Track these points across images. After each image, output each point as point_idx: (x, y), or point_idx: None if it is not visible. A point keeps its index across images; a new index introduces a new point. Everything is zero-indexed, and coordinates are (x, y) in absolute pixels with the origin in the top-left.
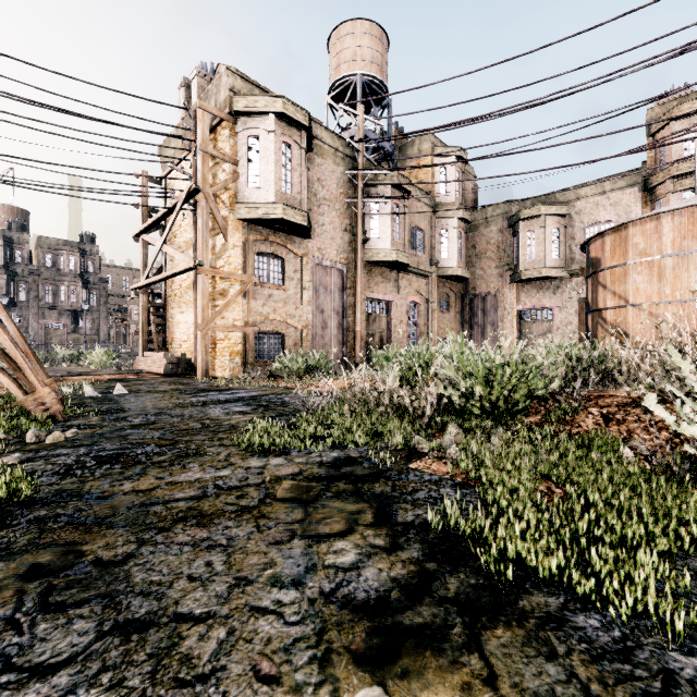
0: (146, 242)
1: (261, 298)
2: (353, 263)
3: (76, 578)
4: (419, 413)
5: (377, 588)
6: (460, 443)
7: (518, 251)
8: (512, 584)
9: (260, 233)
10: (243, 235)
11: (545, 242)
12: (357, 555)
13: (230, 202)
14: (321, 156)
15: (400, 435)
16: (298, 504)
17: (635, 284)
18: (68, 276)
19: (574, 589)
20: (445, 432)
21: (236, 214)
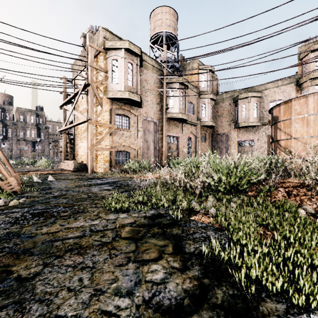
0: (65, 109)
1: (118, 135)
2: (161, 119)
3: (3, 290)
4: (194, 190)
5: (176, 297)
6: (215, 206)
7: (238, 113)
8: (254, 294)
9: (118, 105)
10: (110, 106)
11: (250, 109)
12: (164, 274)
13: (104, 90)
14: (146, 69)
15: (185, 202)
16: (133, 241)
17: (295, 128)
18: (30, 125)
19: (290, 298)
20: (207, 200)
21: (107, 95)
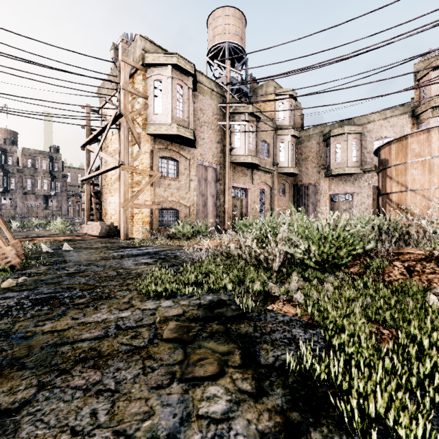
0: (89, 150)
1: (163, 187)
2: (223, 163)
3: None
4: (271, 265)
5: None
6: (301, 288)
7: (330, 156)
8: None
9: (162, 144)
10: (151, 145)
11: (347, 150)
12: (228, 403)
13: (142, 123)
14: (202, 94)
15: (258, 282)
16: (180, 345)
17: (412, 176)
18: (41, 173)
19: None
20: (290, 280)
21: (147, 131)
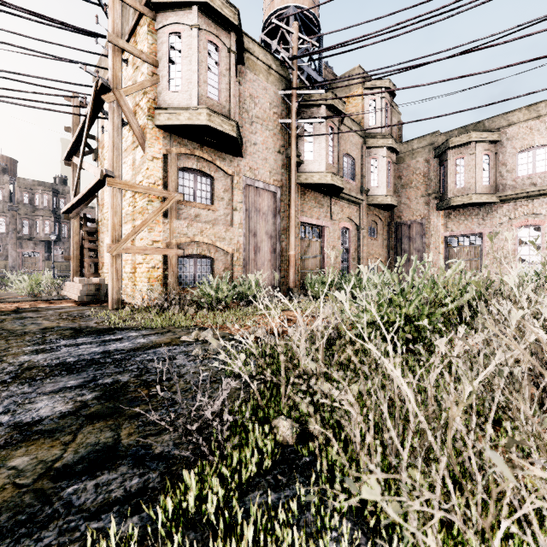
0: (77, 165)
1: (187, 218)
2: (286, 185)
3: None
4: None
5: None
6: None
7: (447, 178)
8: None
9: (185, 146)
10: (164, 147)
11: (475, 168)
12: None
13: (148, 107)
14: (254, 71)
15: None
16: None
17: None
18: (42, 211)
19: None
20: None
21: (155, 120)
